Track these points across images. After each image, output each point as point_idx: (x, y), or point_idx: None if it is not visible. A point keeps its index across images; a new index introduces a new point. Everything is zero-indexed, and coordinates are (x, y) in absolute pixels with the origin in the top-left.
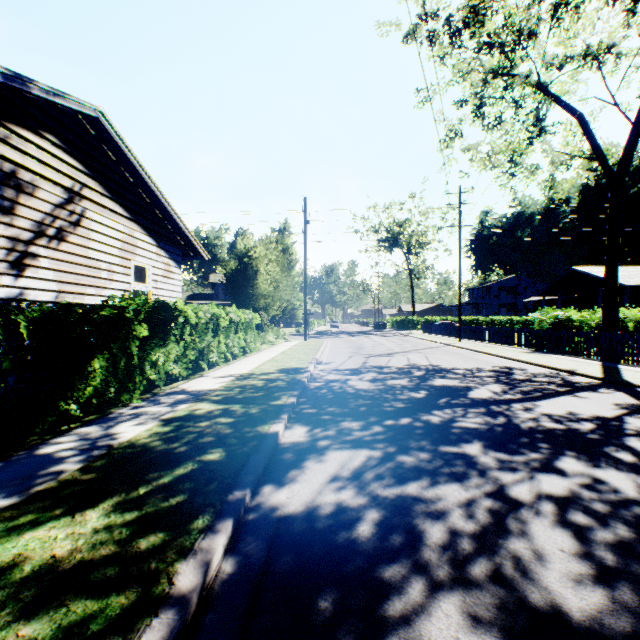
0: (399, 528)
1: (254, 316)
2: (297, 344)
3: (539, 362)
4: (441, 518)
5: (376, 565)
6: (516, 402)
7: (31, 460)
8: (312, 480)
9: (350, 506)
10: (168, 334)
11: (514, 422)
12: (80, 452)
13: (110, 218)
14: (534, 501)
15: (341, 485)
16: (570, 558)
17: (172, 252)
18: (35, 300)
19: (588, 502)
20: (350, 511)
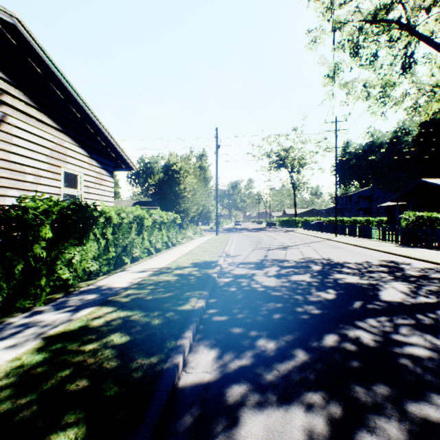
0: None
1: (176, 217)
2: (210, 238)
3: (418, 256)
4: None
5: None
6: None
7: None
8: None
9: None
10: (85, 234)
11: None
12: None
13: (36, 127)
14: None
15: None
16: None
17: (104, 163)
18: None
19: None
20: None
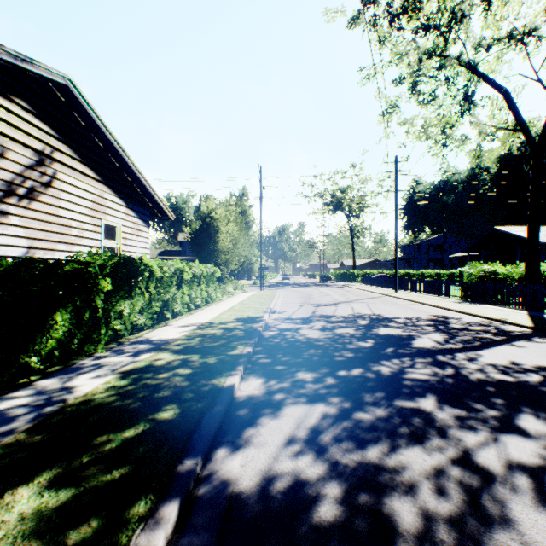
0: (365, 509)
1: (215, 270)
2: (253, 294)
3: (471, 311)
4: (410, 494)
5: None
6: (459, 352)
7: None
8: (267, 442)
9: (309, 477)
10: (133, 287)
11: (462, 373)
12: (33, 409)
13: (81, 180)
14: (506, 471)
15: (298, 449)
16: None
17: (140, 212)
18: (4, 255)
19: None
20: (309, 484)
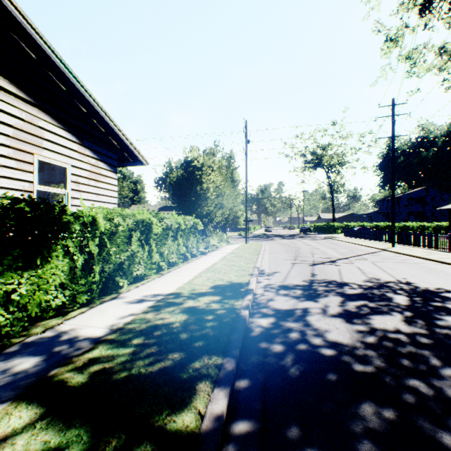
0: None
1: (196, 222)
2: (238, 247)
3: None
4: None
5: None
6: None
7: None
8: None
9: None
10: (41, 248)
11: None
12: None
13: None
14: None
15: None
16: None
17: (103, 154)
18: None
19: None
20: None
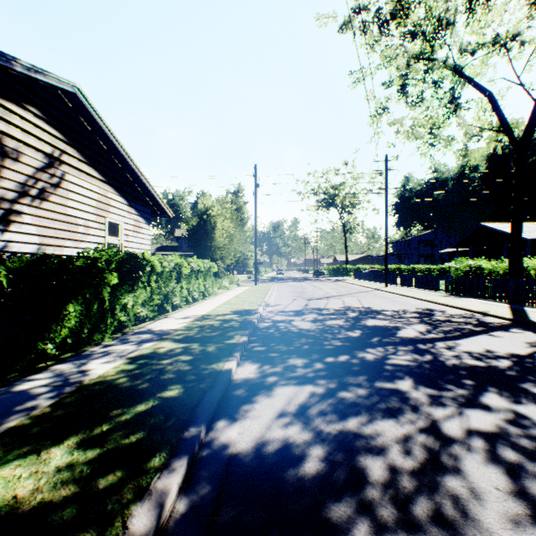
0: (342, 465)
1: (212, 265)
2: (249, 289)
3: (456, 304)
4: (381, 454)
5: (322, 504)
6: (439, 341)
7: (8, 396)
8: (261, 415)
9: (296, 442)
10: (136, 281)
11: (439, 359)
12: (53, 389)
13: (86, 181)
14: (465, 437)
15: (288, 420)
16: (506, 497)
17: (141, 210)
18: (19, 252)
19: (515, 438)
20: (296, 447)
